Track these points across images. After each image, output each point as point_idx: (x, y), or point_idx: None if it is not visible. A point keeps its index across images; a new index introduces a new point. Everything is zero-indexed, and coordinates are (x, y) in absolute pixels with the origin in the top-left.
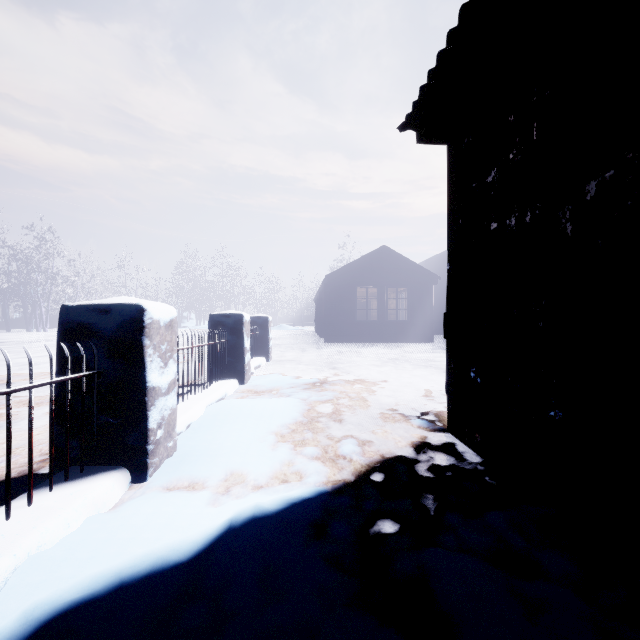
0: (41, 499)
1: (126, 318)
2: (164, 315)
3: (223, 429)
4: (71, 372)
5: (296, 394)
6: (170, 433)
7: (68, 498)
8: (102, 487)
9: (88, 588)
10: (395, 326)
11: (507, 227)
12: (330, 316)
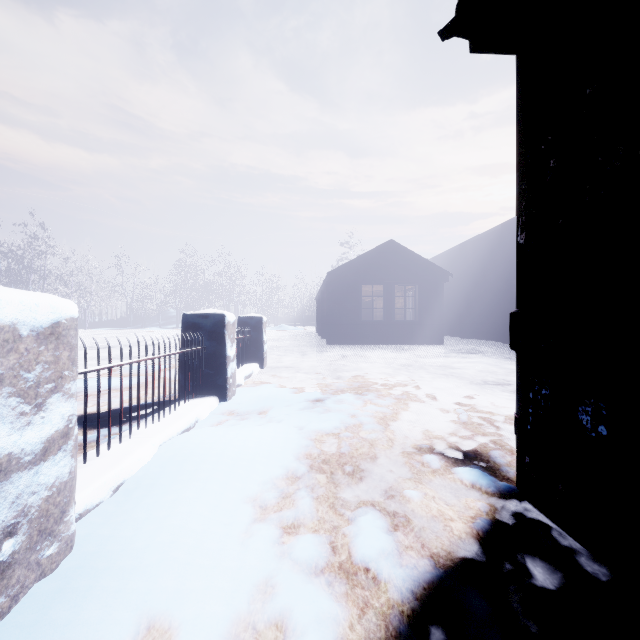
0: None
1: None
2: (34, 315)
3: (167, 498)
4: None
5: (291, 419)
6: (50, 530)
7: None
8: None
9: None
10: (403, 327)
11: None
12: (333, 316)
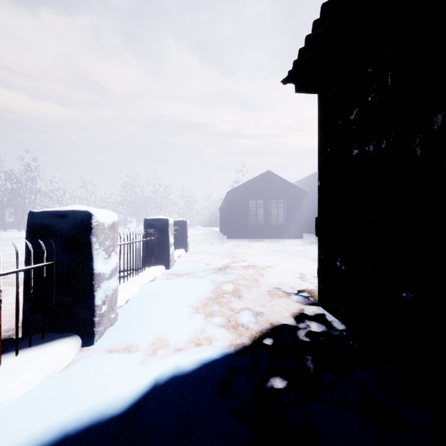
0: (9, 361)
1: (78, 221)
2: (108, 219)
3: (153, 303)
4: (36, 262)
5: (206, 276)
6: (112, 307)
7: (30, 361)
8: (58, 351)
9: (38, 441)
10: (276, 227)
11: (366, 152)
12: (230, 220)
